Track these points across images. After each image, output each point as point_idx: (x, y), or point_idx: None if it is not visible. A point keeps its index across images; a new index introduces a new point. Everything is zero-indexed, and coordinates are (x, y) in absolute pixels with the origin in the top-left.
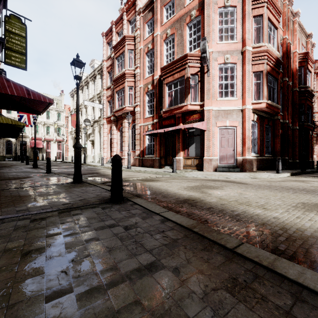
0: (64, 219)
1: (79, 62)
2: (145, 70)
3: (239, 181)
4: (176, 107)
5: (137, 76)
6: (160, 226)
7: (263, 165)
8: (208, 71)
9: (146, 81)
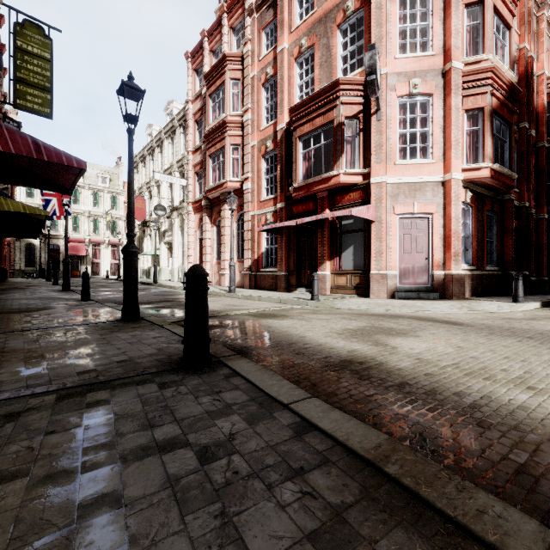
0: (62, 418)
1: (132, 88)
2: (262, 114)
3: (444, 317)
4: (318, 179)
5: (247, 126)
6: (292, 449)
7: (483, 287)
8: (379, 110)
9: (263, 134)
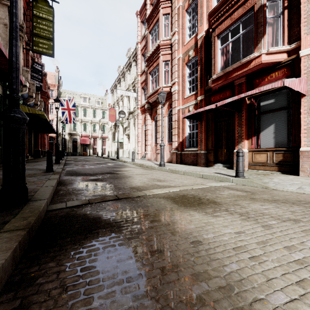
0: None
1: None
2: (185, 33)
3: None
4: (237, 66)
5: (175, 45)
6: None
7: None
8: None
9: (186, 47)
